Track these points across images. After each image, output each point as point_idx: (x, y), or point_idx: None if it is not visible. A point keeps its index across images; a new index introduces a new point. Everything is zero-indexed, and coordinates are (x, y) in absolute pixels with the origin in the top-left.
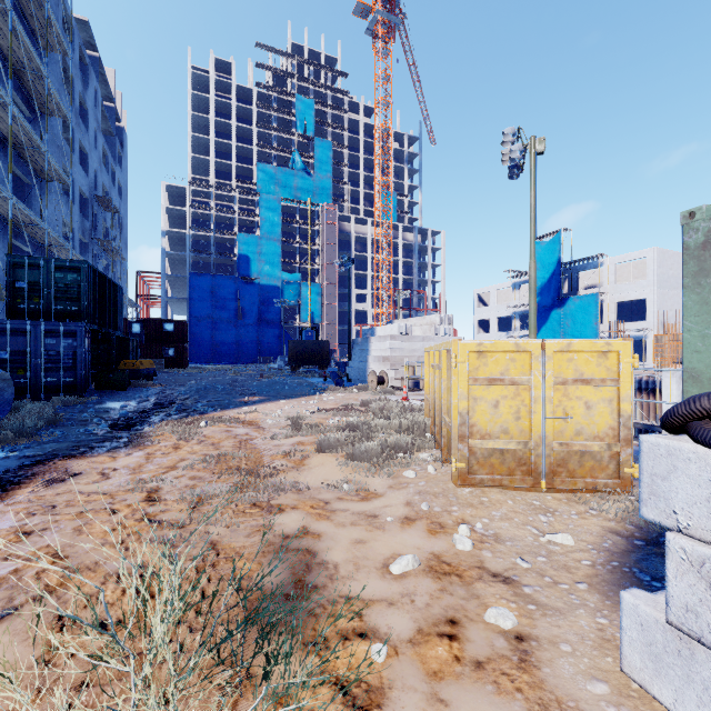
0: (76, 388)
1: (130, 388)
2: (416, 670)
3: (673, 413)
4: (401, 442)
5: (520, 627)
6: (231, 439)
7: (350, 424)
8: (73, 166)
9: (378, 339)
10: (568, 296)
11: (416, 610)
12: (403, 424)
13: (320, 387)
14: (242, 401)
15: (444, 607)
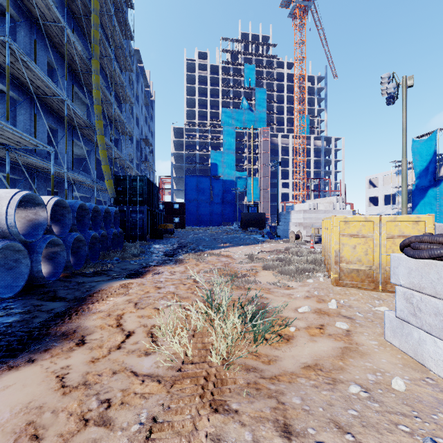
0: (143, 237)
1: (164, 238)
2: (305, 334)
3: (400, 245)
4: (307, 267)
5: (349, 328)
6: (220, 262)
7: (279, 258)
8: (133, 125)
9: (295, 212)
10: (442, 178)
11: (307, 321)
12: (309, 260)
13: (260, 240)
14: (220, 246)
15: (319, 321)
